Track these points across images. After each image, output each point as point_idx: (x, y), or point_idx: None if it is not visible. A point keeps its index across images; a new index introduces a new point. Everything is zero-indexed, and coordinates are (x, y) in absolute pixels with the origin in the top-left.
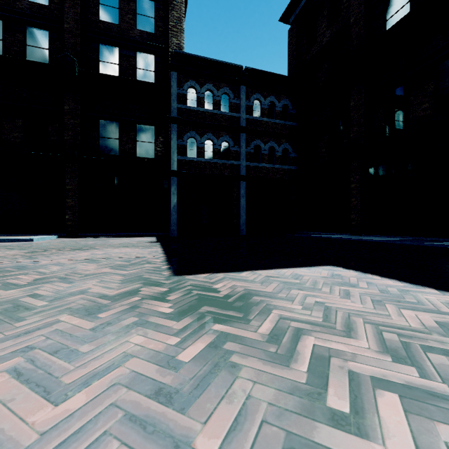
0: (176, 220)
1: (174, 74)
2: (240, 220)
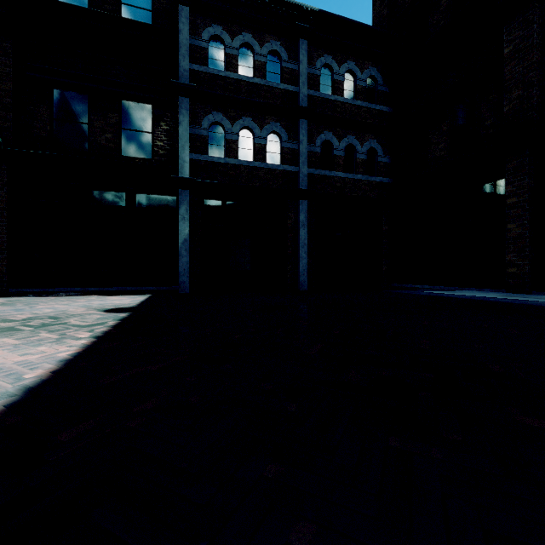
0: (188, 265)
1: (184, 11)
2: (299, 265)
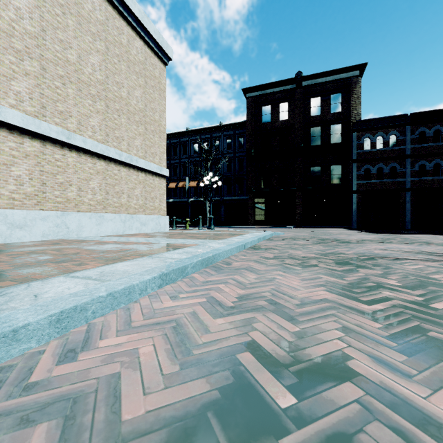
0: (356, 219)
1: (355, 134)
2: (406, 218)
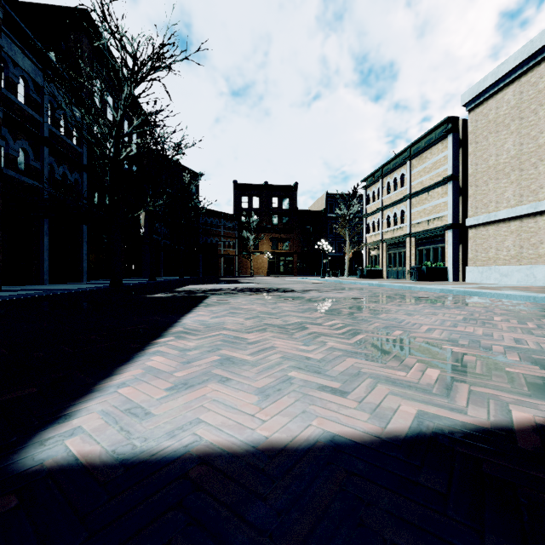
0: None
1: None
2: None
